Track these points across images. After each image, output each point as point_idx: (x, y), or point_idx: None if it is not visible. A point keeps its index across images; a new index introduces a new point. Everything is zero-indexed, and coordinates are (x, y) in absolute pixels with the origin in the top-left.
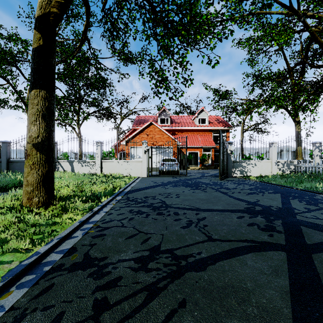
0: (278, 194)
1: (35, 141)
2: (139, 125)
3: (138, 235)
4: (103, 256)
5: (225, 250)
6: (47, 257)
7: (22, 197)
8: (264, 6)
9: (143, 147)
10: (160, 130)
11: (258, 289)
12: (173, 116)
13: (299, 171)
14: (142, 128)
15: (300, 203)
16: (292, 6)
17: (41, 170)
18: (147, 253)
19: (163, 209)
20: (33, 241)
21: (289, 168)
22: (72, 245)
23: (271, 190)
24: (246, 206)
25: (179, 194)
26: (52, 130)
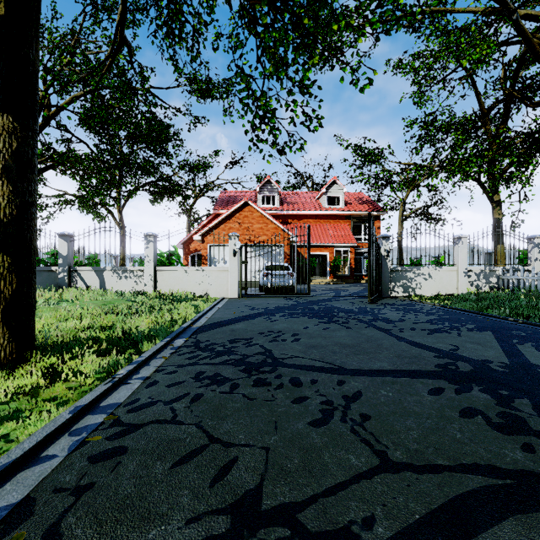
0: (488, 331)
1: None
2: (224, 208)
3: (207, 451)
4: None
5: (435, 505)
6: None
7: None
8: None
9: (230, 244)
10: (262, 215)
11: None
12: (284, 193)
13: (506, 288)
14: (229, 212)
15: (539, 352)
16: None
17: (0, 288)
18: (224, 525)
19: (267, 369)
20: None
21: (488, 281)
22: (30, 489)
23: (471, 324)
24: (437, 362)
25: (298, 334)
26: (29, 202)
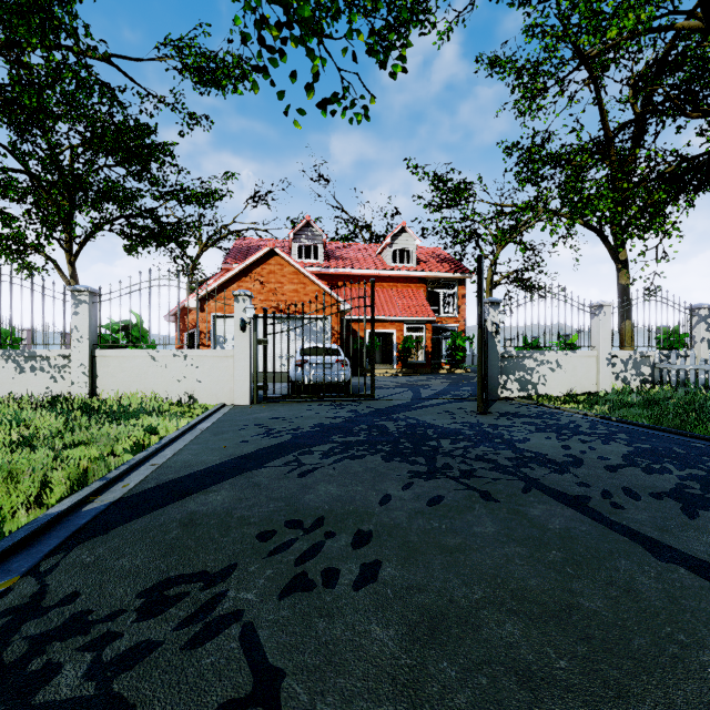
0: None
1: None
2: (241, 261)
3: None
4: None
5: None
6: None
7: None
8: None
9: (236, 310)
10: (297, 271)
11: None
12: (331, 244)
13: (666, 382)
14: (245, 265)
15: None
16: None
17: None
18: None
19: None
20: None
21: (639, 373)
22: None
23: None
24: None
25: (370, 532)
26: None
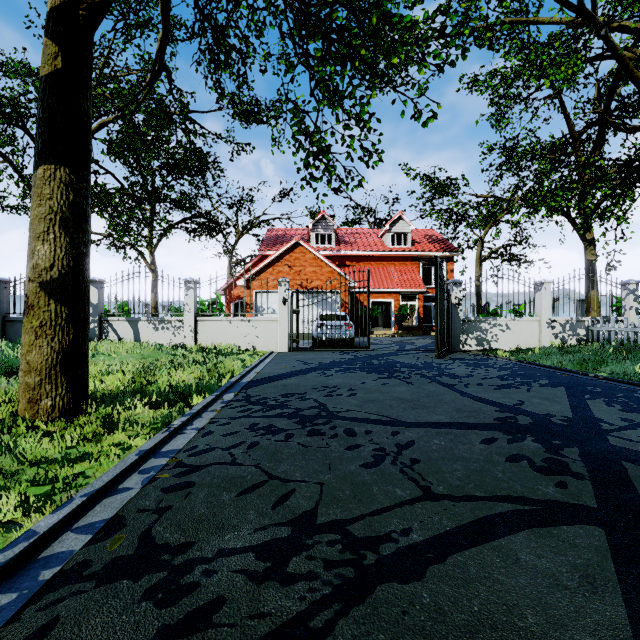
0: (561, 387)
1: (46, 277)
2: (272, 248)
3: (267, 485)
4: (184, 541)
5: (465, 522)
6: (54, 543)
7: (17, 398)
8: (525, 8)
9: (280, 291)
10: (316, 257)
11: (555, 633)
12: (341, 230)
13: (596, 340)
14: (278, 254)
15: (609, 407)
16: (583, 5)
17: (59, 339)
18: (286, 532)
19: (321, 422)
20: (27, 501)
21: (575, 333)
22: (117, 510)
23: (545, 379)
24: (497, 415)
25: (355, 389)
26: (84, 253)
